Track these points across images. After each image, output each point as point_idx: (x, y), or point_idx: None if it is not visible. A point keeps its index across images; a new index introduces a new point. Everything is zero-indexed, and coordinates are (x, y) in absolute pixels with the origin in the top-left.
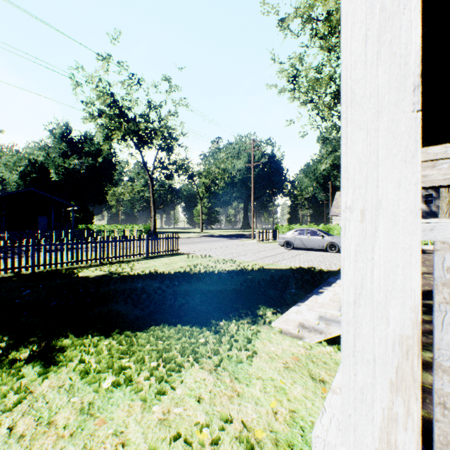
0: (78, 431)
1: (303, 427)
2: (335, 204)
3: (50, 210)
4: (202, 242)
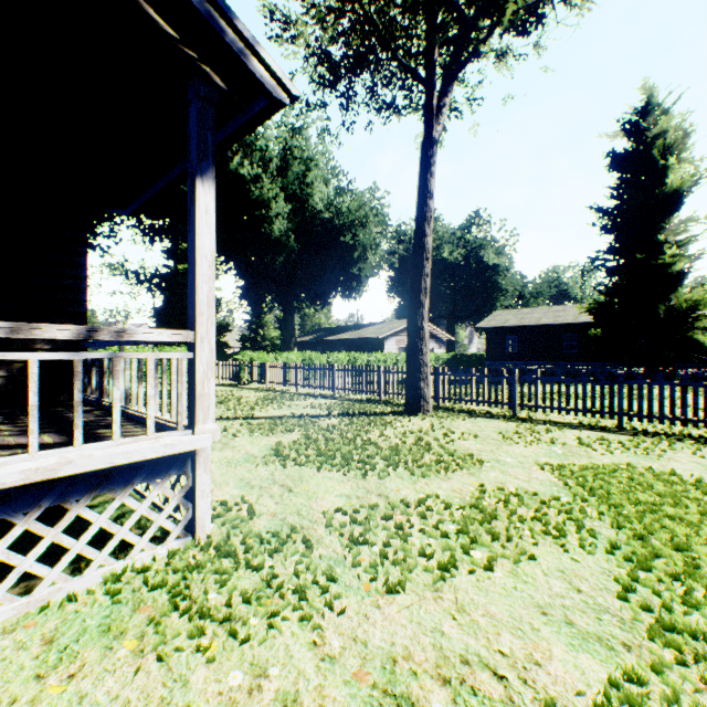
0: (389, 663)
1: (63, 649)
2: None
3: None
4: None
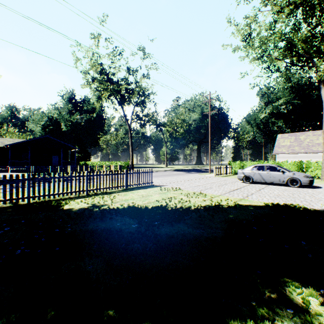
0: None
1: None
2: (277, 144)
3: (60, 151)
4: (169, 176)
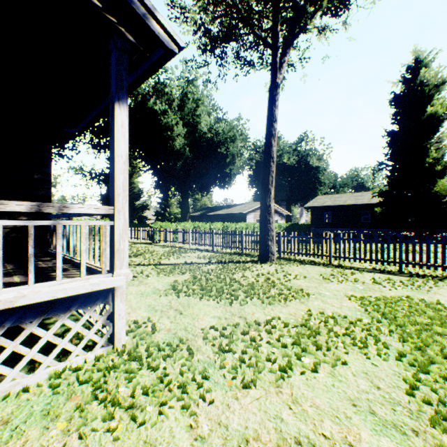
0: (243, 443)
1: (14, 428)
2: None
3: None
4: None
